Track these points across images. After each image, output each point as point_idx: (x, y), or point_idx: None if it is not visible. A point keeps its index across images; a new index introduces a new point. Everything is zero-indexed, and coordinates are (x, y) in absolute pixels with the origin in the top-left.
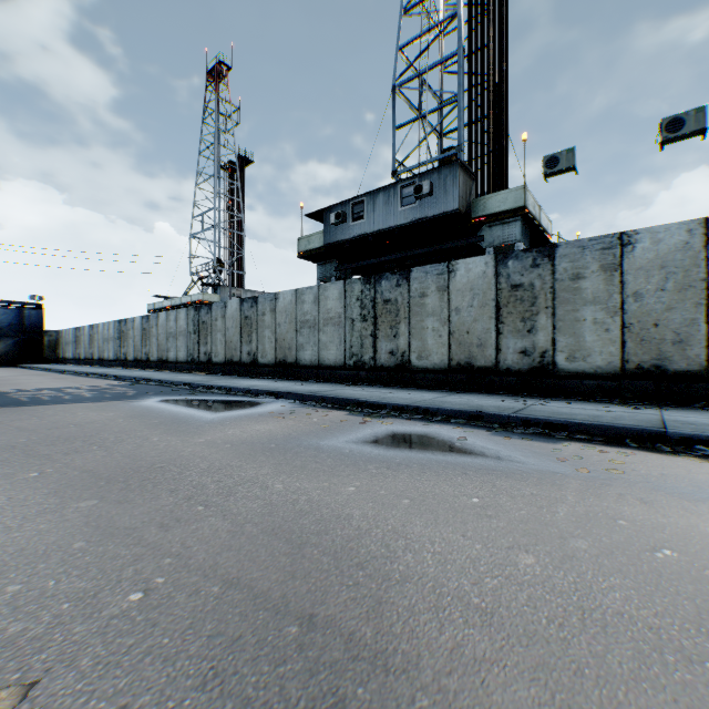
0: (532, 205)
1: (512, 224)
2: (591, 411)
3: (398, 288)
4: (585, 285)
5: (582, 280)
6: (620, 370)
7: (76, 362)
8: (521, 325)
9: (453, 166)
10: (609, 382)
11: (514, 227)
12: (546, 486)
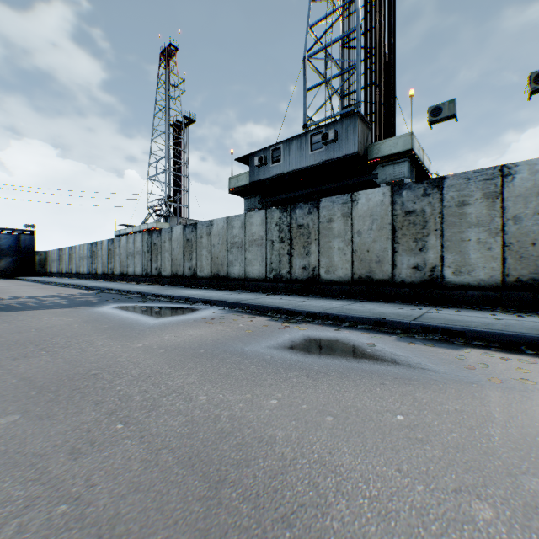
0: (417, 149)
1: (401, 164)
2: (480, 319)
3: (309, 215)
4: (469, 210)
5: (467, 207)
6: (501, 283)
7: (60, 275)
8: (413, 244)
9: (353, 117)
10: (491, 293)
11: (403, 166)
12: (467, 400)
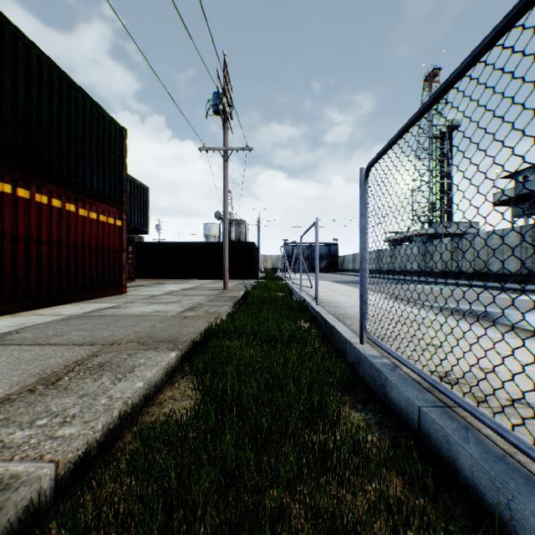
0: None
1: None
2: None
3: None
4: None
5: None
6: None
7: (353, 271)
8: None
9: None
10: None
11: None
12: None
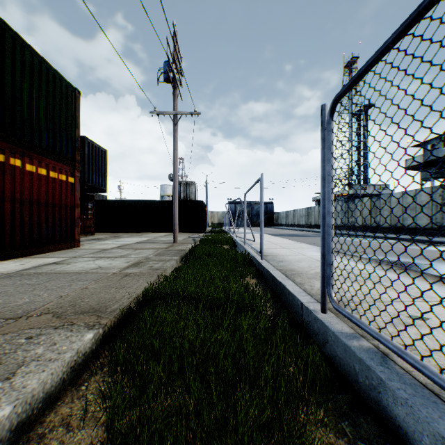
0: None
1: None
2: None
3: None
4: None
5: None
6: None
7: (286, 226)
8: None
9: None
10: None
11: None
12: None
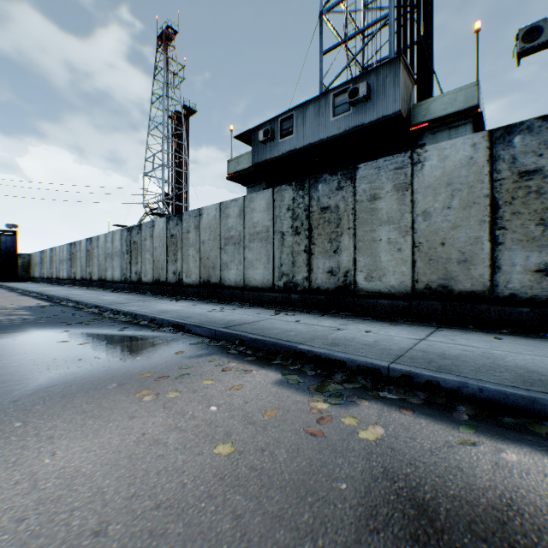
0: (481, 108)
1: (460, 128)
2: None
3: (339, 192)
4: None
5: None
6: None
7: (42, 281)
8: (536, 229)
9: (394, 64)
10: None
11: (463, 131)
12: None
